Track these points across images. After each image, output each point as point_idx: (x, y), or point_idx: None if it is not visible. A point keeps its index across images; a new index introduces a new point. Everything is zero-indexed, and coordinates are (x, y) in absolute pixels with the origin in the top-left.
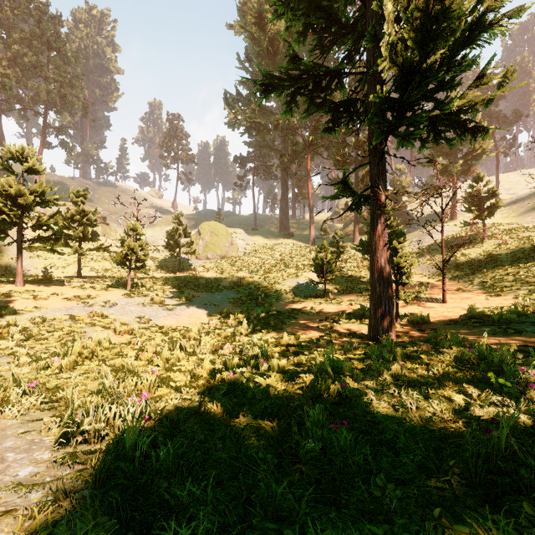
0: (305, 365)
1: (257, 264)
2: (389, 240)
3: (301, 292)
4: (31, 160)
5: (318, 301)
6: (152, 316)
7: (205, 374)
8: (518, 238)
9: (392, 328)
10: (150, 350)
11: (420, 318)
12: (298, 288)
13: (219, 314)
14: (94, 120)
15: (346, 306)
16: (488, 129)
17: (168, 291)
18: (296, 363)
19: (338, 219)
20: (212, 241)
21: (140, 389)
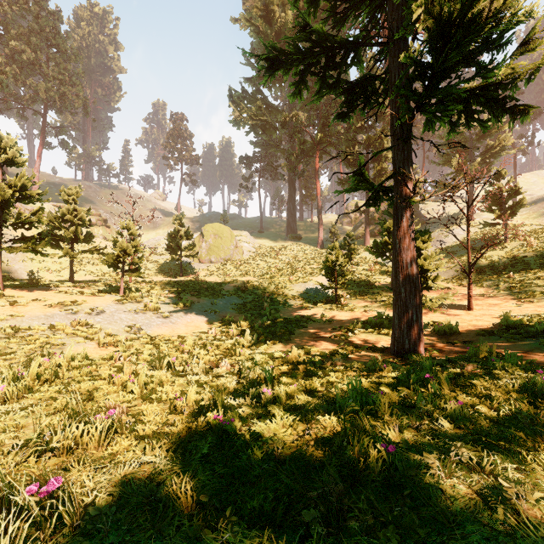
0: (321, 394)
1: (263, 268)
2: None
3: (310, 297)
4: (10, 150)
5: (328, 307)
6: (144, 324)
7: (188, 410)
8: (543, 240)
9: (420, 342)
10: (127, 371)
11: (447, 328)
12: (306, 293)
13: (220, 322)
14: (95, 120)
15: (360, 313)
16: (529, 109)
17: (165, 296)
18: (308, 389)
19: (348, 221)
20: (216, 243)
21: (85, 442)
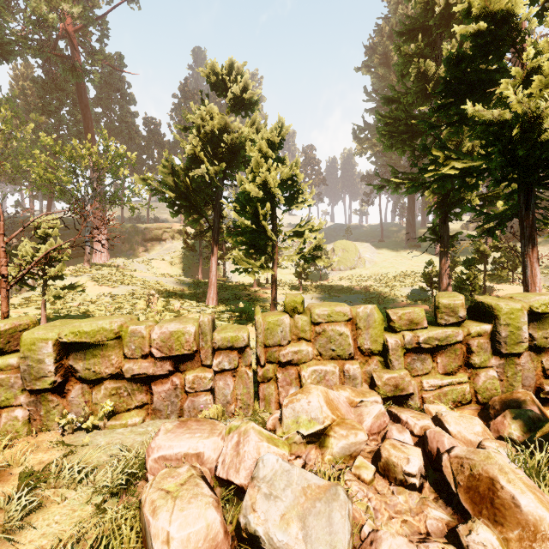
0: None
1: (381, 275)
2: (464, 263)
3: (414, 297)
4: None
5: (425, 303)
6: None
7: None
8: None
9: None
10: None
11: None
12: (411, 294)
13: None
14: None
15: None
16: None
17: (322, 293)
18: None
19: (474, 226)
20: (344, 256)
21: None
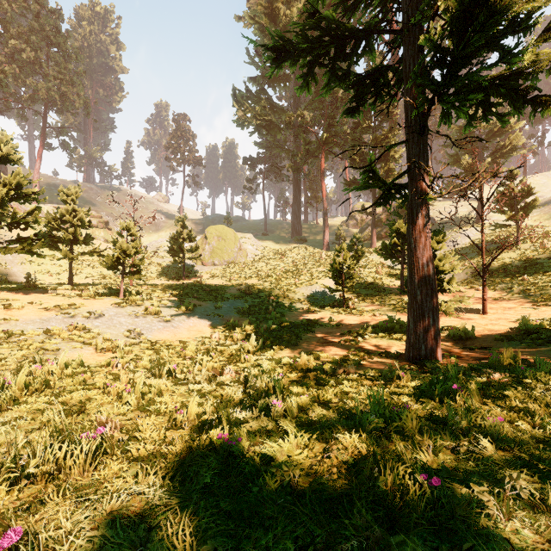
0: (336, 406)
1: (268, 271)
2: None
3: (316, 301)
4: (5, 147)
5: (336, 311)
6: (145, 329)
7: (189, 424)
8: None
9: (438, 347)
10: (124, 379)
11: (463, 333)
12: (313, 297)
13: (224, 326)
14: (97, 120)
15: (369, 317)
16: (550, 101)
17: (166, 299)
18: (322, 400)
19: (354, 223)
20: (219, 246)
21: (68, 467)
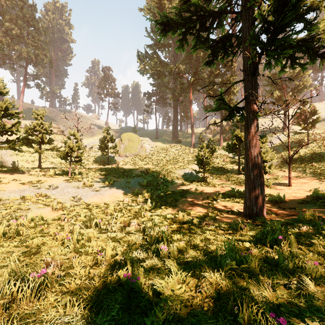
0: (202, 249)
1: (158, 160)
2: None
3: (187, 178)
4: None
5: (199, 184)
6: (83, 195)
7: (106, 263)
8: None
9: (264, 208)
10: (66, 230)
11: (277, 198)
12: (185, 175)
13: (131, 194)
14: (57, 70)
15: (219, 188)
16: None
17: (97, 177)
18: (192, 245)
19: (209, 131)
20: (129, 145)
21: (18, 299)
